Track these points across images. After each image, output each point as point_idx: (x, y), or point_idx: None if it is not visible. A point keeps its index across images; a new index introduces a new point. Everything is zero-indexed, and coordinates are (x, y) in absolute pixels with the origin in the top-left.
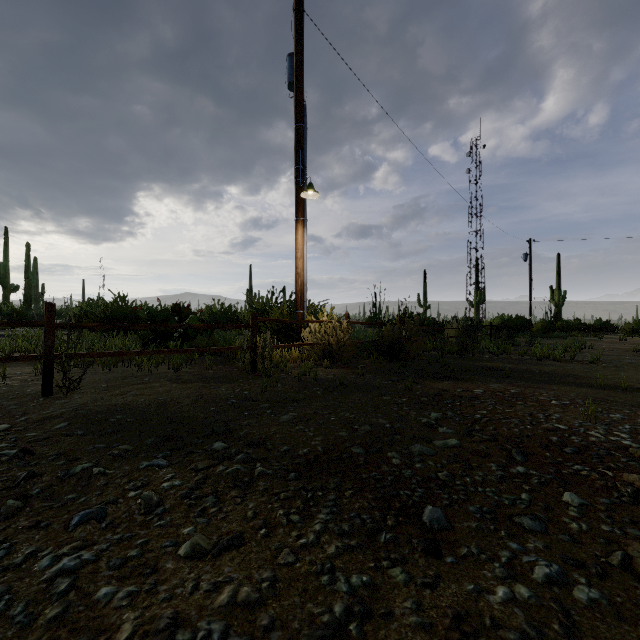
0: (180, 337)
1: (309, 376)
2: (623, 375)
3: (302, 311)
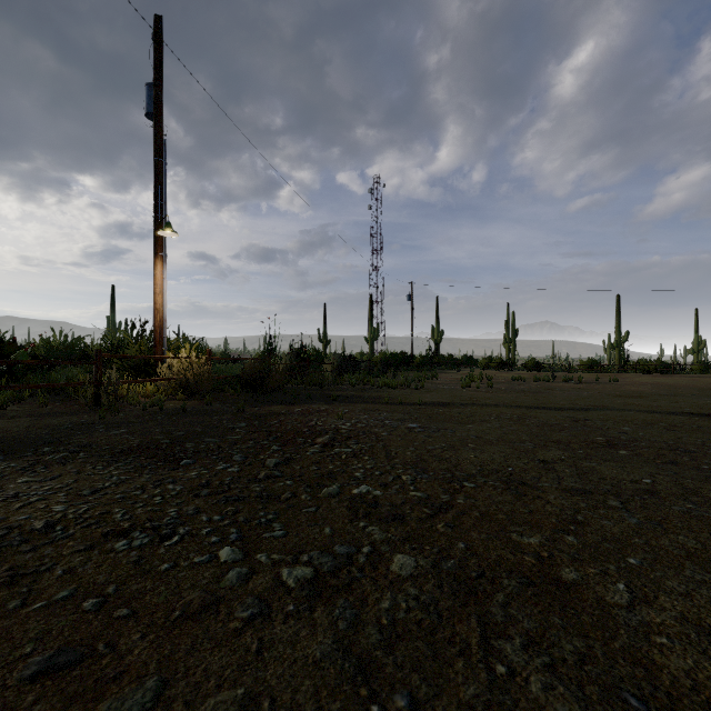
0: (3, 376)
1: (158, 407)
2: (421, 396)
3: (162, 347)
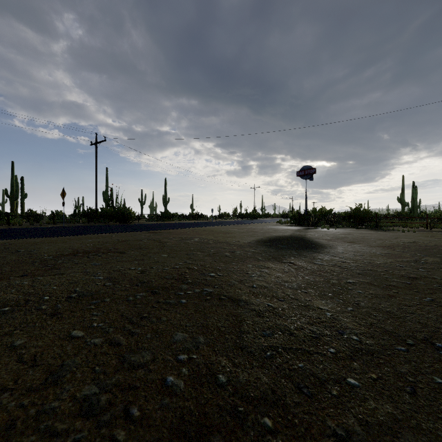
0: None
1: None
2: None
3: None
